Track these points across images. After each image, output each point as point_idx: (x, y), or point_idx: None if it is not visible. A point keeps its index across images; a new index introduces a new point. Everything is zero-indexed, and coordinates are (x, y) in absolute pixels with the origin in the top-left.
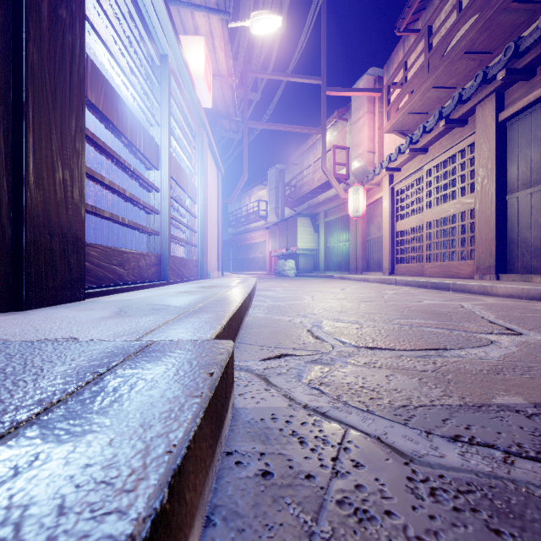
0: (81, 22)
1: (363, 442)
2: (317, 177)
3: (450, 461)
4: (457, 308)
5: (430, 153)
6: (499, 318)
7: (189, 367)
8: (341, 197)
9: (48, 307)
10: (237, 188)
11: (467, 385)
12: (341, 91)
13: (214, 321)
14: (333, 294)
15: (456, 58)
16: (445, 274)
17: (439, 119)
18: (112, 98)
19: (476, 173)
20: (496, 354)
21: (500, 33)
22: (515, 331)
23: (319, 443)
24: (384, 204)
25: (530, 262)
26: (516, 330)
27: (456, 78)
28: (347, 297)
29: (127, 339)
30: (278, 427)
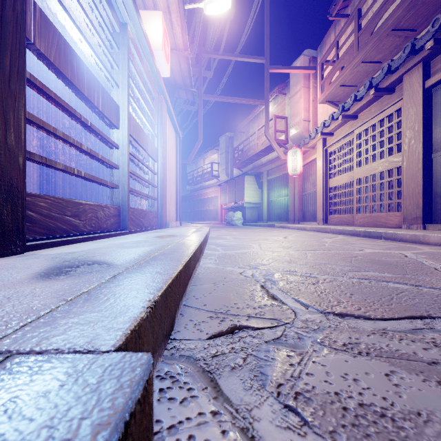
0: None
1: None
2: (260, 143)
3: None
4: (402, 257)
5: (360, 119)
6: None
7: None
8: (282, 158)
9: None
10: (194, 151)
11: None
12: (281, 69)
13: (143, 293)
14: (278, 242)
15: (383, 35)
16: (374, 224)
17: (369, 88)
18: (66, 52)
19: (403, 135)
20: None
21: (424, 11)
22: None
23: None
24: (318, 164)
25: None
26: None
27: (383, 53)
28: (291, 245)
29: None
30: None
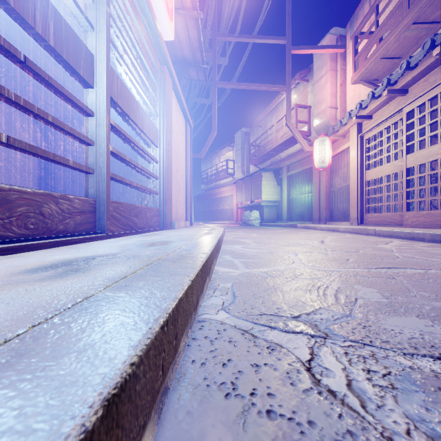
0: None
1: None
2: (280, 136)
3: None
4: None
5: (411, 93)
6: None
7: None
8: (305, 150)
9: None
10: (207, 144)
11: None
12: (305, 49)
13: None
14: (320, 250)
15: None
16: (435, 224)
17: (430, 49)
18: None
19: None
20: None
21: None
22: None
23: None
24: (351, 153)
25: None
26: None
27: None
28: (345, 256)
29: None
30: None
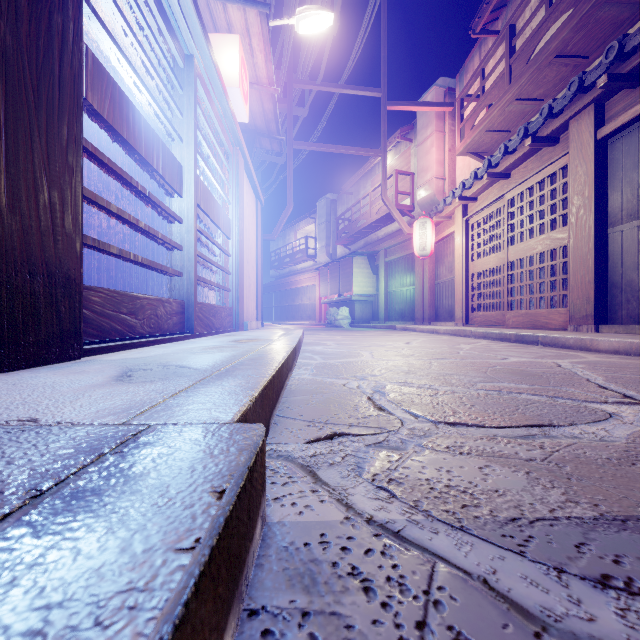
0: (75, 0)
1: (463, 589)
2: (376, 209)
3: (607, 631)
4: (553, 367)
5: (513, 178)
6: (609, 381)
7: (189, 477)
8: (405, 232)
9: (28, 369)
10: (281, 221)
11: (595, 482)
12: (404, 105)
13: (242, 391)
14: (397, 349)
15: (544, 63)
16: (532, 324)
17: (525, 137)
18: (121, 104)
19: (570, 202)
20: (622, 433)
21: (598, 32)
22: (636, 400)
23: (395, 591)
24: (456, 240)
25: (637, 310)
26: (636, 398)
27: (545, 87)
28: (413, 353)
29: (110, 422)
30: (330, 559)
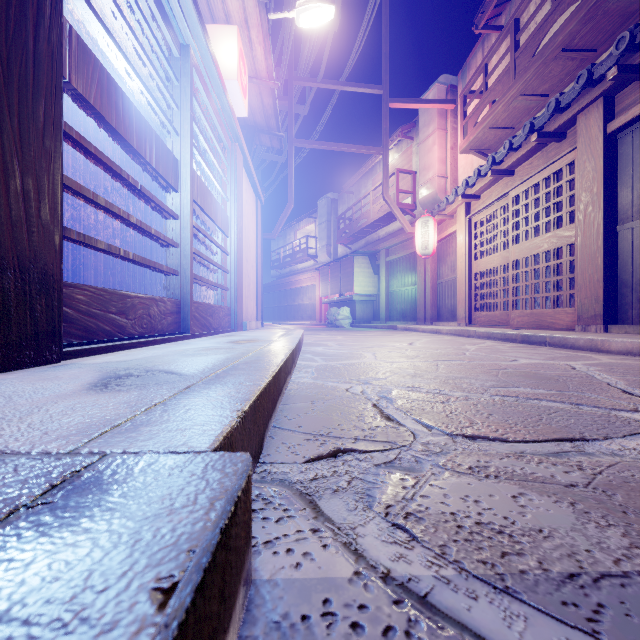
0: None
1: None
2: (377, 208)
3: None
4: (567, 369)
5: (518, 175)
6: (632, 385)
7: (126, 556)
8: (407, 231)
9: None
10: (281, 220)
11: None
12: (406, 103)
13: (229, 404)
14: (400, 350)
15: (550, 57)
16: (537, 324)
17: (530, 133)
18: (110, 90)
19: (577, 199)
20: None
21: (606, 24)
22: None
23: None
24: (459, 239)
25: None
26: None
27: (550, 83)
28: (418, 354)
29: (53, 450)
30: None
